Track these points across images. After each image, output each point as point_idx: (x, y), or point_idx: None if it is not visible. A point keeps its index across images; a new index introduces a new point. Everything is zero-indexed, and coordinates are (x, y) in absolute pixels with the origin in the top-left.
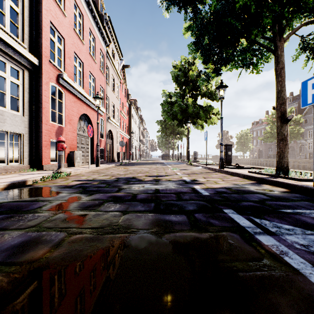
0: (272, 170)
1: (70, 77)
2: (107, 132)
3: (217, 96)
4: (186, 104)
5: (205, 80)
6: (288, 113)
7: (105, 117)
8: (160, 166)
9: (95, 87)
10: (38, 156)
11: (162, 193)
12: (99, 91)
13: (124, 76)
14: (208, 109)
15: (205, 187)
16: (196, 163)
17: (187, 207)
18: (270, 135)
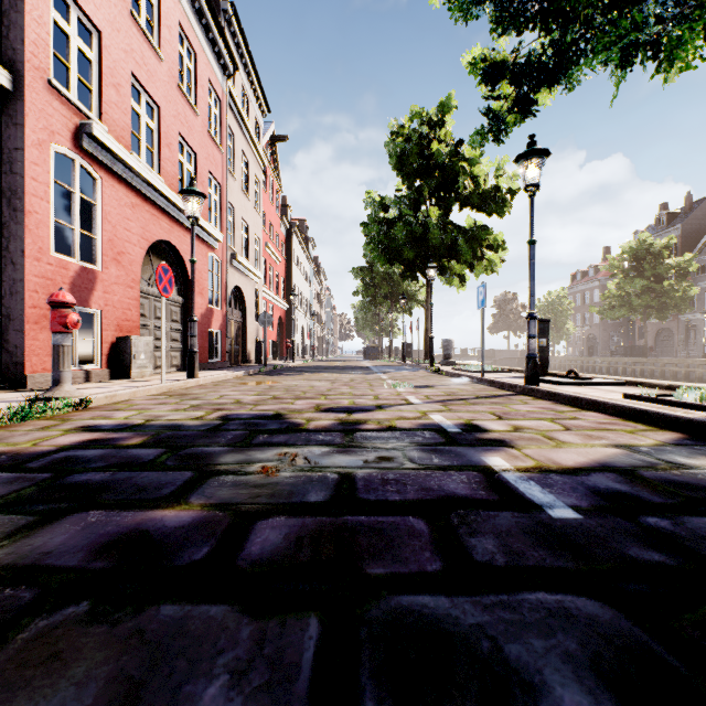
0: (705, 394)
1: (119, 139)
2: (229, 291)
3: (499, 203)
4: (423, 224)
5: (488, 134)
6: (662, 250)
7: (224, 253)
8: (361, 376)
9: (196, 175)
10: (12, 350)
11: (366, 504)
12: (208, 187)
13: (275, 162)
14: (478, 234)
15: (529, 463)
16: (449, 367)
17: (549, 699)
18: (619, 301)
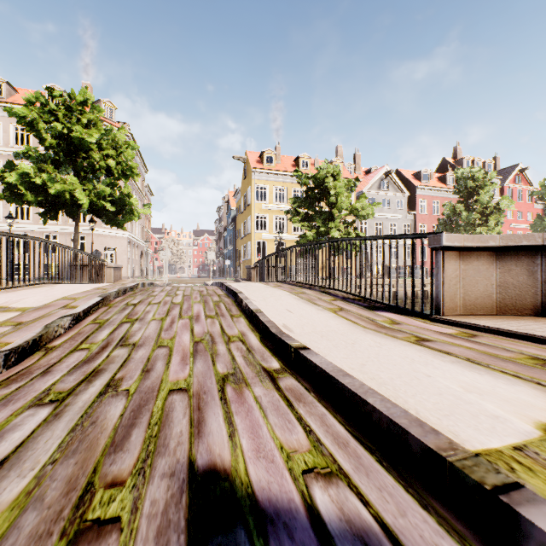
0: None
1: None
2: None
3: None
4: None
5: None
6: None
7: None
8: None
9: None
10: None
11: None
12: None
13: (525, 178)
14: None
15: None
16: None
17: None
18: None
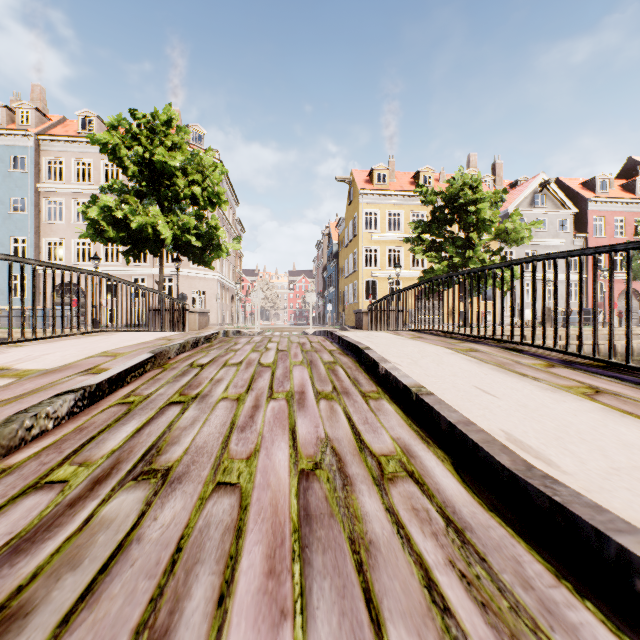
0: None
1: None
2: None
3: None
4: None
5: None
6: None
7: None
8: None
9: None
10: None
11: None
12: None
13: None
14: None
15: None
16: None
17: None
18: None
